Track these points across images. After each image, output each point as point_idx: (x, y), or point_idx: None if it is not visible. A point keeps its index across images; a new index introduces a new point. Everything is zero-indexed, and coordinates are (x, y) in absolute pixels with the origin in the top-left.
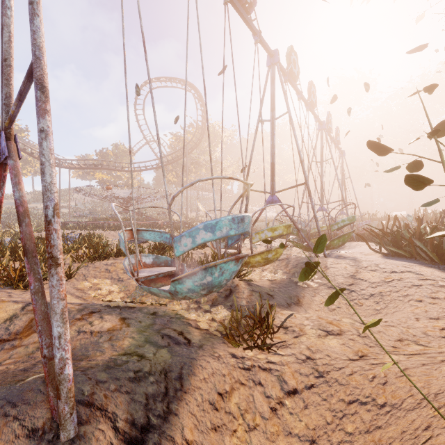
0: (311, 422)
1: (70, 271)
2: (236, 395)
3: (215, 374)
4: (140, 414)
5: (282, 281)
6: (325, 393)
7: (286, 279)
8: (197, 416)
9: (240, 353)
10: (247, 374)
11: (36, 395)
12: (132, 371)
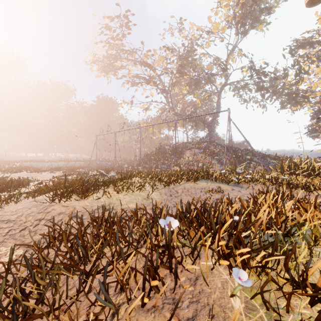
0: None
1: None
2: None
3: None
4: None
5: None
6: None
7: None
8: None
9: None
10: None
11: None
12: None
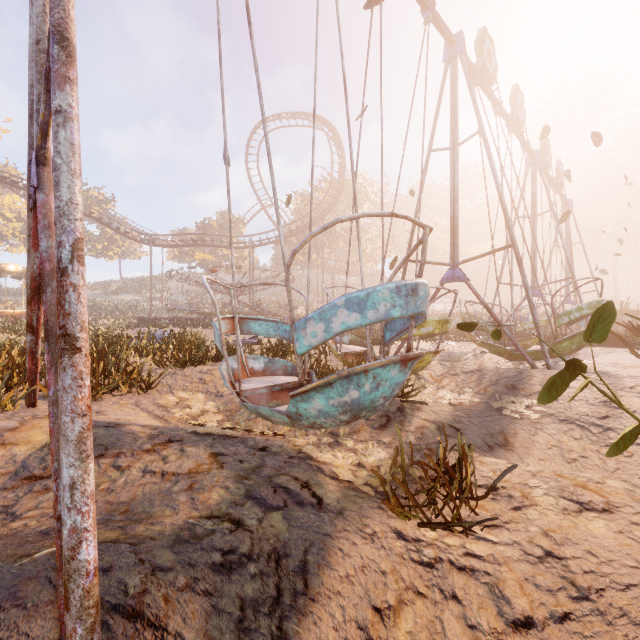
0: None
1: (150, 379)
2: (409, 616)
3: (368, 569)
4: (228, 638)
5: (473, 407)
6: (599, 639)
7: (480, 404)
8: None
9: (411, 531)
10: (429, 575)
11: (41, 589)
12: (219, 551)
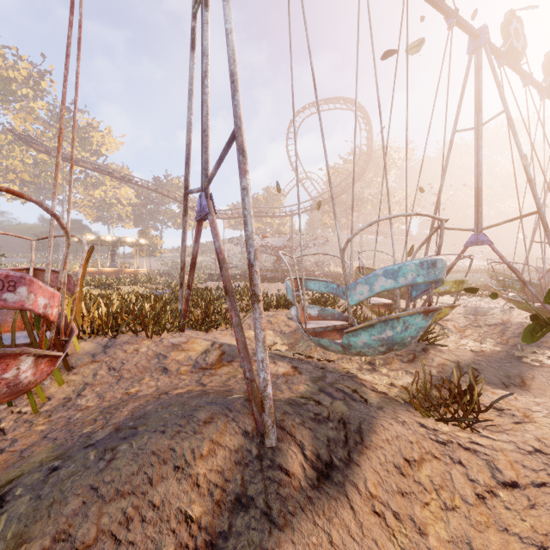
0: (540, 526)
1: None
2: (428, 467)
3: (400, 438)
4: (323, 451)
5: (494, 355)
6: None
7: (501, 352)
8: (381, 474)
9: (431, 425)
10: (442, 448)
11: (243, 408)
12: (312, 412)
